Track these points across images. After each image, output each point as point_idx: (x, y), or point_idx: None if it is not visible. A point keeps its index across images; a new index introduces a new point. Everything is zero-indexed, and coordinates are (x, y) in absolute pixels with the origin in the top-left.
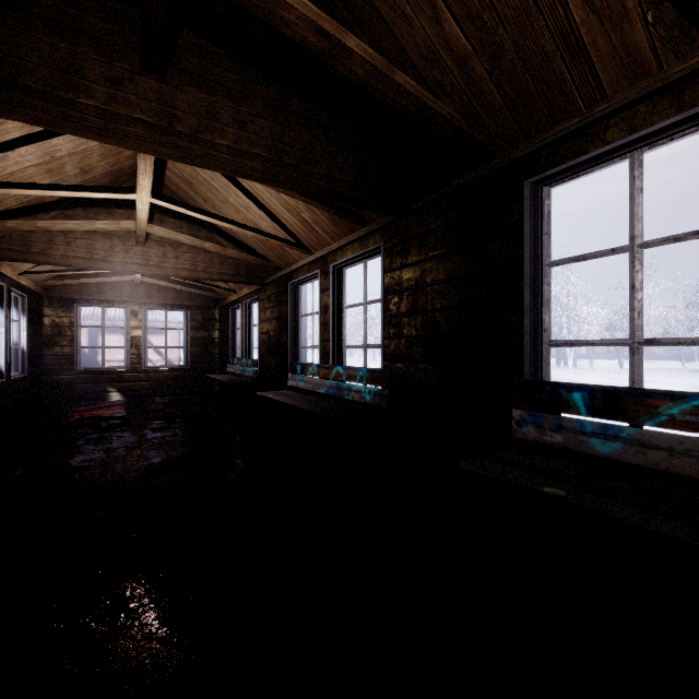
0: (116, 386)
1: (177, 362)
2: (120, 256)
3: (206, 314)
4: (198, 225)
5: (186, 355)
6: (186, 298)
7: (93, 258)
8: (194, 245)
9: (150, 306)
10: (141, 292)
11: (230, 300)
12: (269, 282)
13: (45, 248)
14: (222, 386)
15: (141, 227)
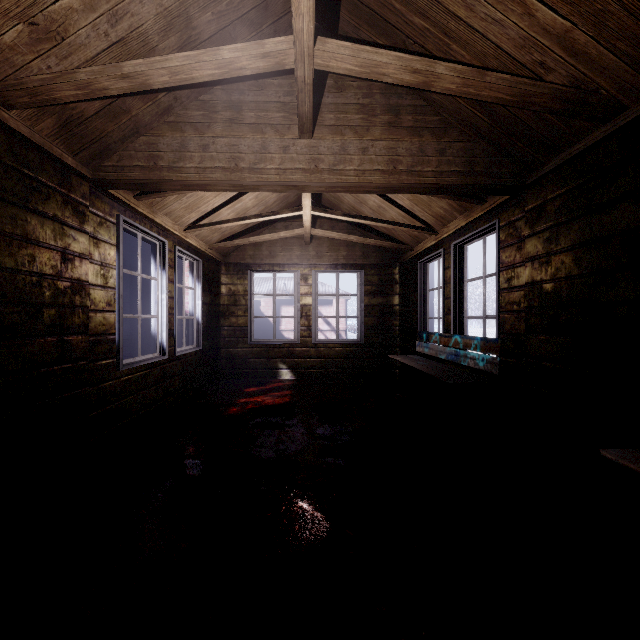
0: (286, 362)
1: (343, 332)
2: (276, 159)
3: (383, 274)
4: (398, 86)
5: (359, 327)
6: (359, 256)
7: (237, 167)
8: (409, 80)
9: (320, 268)
10: (311, 252)
11: (421, 249)
12: (538, 177)
13: (175, 159)
14: (403, 368)
15: (302, 39)
